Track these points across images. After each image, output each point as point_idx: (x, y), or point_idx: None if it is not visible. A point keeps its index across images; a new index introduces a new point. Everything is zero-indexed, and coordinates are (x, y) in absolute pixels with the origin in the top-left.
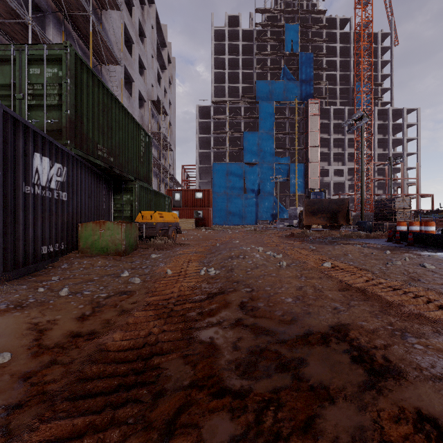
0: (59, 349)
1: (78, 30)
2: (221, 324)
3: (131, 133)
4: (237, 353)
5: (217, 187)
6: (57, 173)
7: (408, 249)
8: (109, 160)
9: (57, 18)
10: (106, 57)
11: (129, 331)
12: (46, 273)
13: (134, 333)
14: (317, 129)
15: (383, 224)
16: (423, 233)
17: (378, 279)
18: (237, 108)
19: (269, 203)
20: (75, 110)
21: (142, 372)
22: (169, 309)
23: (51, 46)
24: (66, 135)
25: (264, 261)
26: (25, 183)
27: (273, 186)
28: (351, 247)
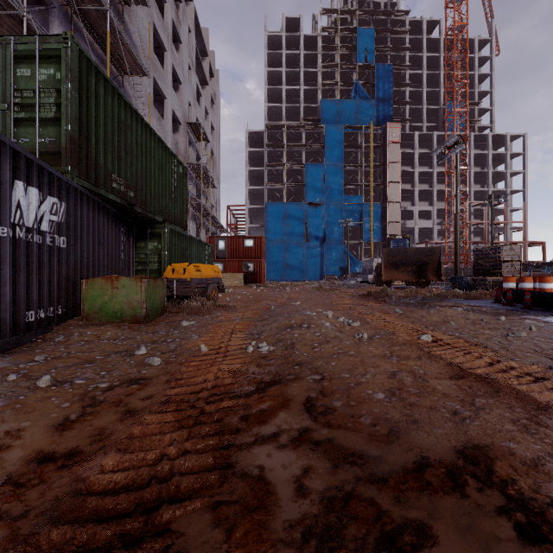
0: (10, 487)
1: (92, 30)
2: (277, 439)
3: (158, 160)
4: (303, 503)
5: (271, 233)
6: (51, 210)
7: (525, 313)
8: (128, 195)
9: (64, 13)
10: (130, 66)
11: (130, 452)
12: (31, 348)
13: (137, 456)
14: (398, 160)
15: (485, 280)
16: (545, 292)
17: (507, 362)
18: (297, 134)
19: (337, 254)
20: (79, 126)
21: (137, 542)
22: (197, 410)
23: (46, 38)
24: (65, 159)
25: (336, 332)
26: (0, 222)
27: (342, 232)
28: (452, 311)
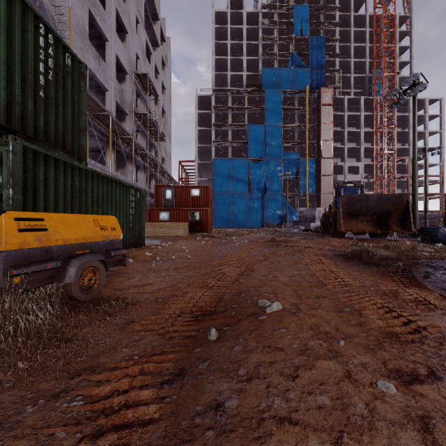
0: None
1: None
2: None
3: None
4: None
5: (218, 185)
6: None
7: None
8: None
9: None
10: None
11: None
12: None
13: None
14: (330, 121)
15: None
16: None
17: None
18: (241, 98)
19: (276, 204)
20: None
21: None
22: None
23: None
24: None
25: None
26: None
27: (280, 184)
28: None
